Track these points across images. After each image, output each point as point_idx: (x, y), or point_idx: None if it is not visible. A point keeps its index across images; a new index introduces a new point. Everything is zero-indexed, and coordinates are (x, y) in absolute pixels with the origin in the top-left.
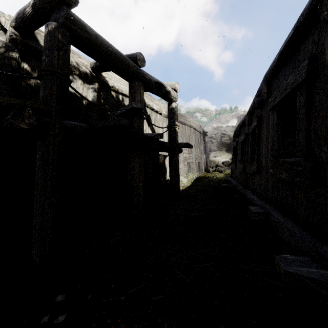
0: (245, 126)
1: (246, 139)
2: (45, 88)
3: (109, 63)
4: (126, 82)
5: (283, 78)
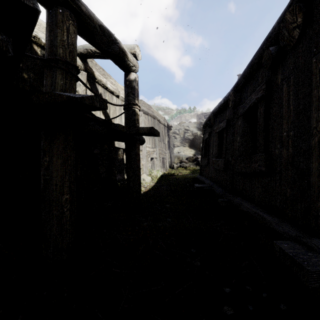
0: (223, 112)
1: (228, 126)
2: None
3: None
4: None
5: None
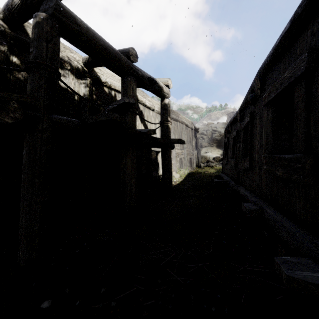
0: (236, 122)
1: (237, 135)
2: (32, 81)
3: (101, 58)
4: (118, 78)
5: (278, 73)
